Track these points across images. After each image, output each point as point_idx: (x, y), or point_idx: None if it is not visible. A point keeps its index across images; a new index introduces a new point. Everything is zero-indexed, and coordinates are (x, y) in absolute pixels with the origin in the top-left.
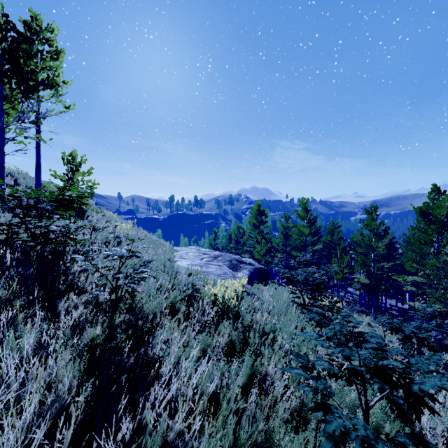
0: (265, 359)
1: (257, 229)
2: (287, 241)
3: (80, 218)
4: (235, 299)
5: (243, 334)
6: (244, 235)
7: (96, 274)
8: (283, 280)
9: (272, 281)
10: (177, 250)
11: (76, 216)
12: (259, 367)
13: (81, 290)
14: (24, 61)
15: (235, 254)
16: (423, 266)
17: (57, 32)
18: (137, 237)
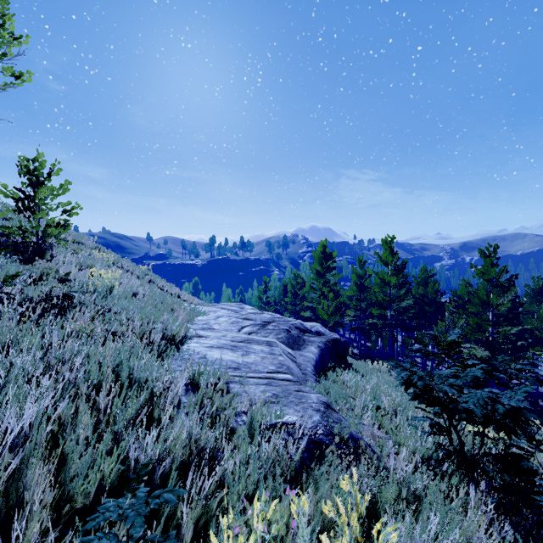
0: None
1: (322, 279)
2: (362, 294)
3: None
4: None
5: None
6: (304, 286)
7: None
8: (353, 344)
9: None
10: (202, 313)
11: (34, 258)
12: None
13: None
14: None
15: (292, 311)
16: None
17: None
18: (130, 293)
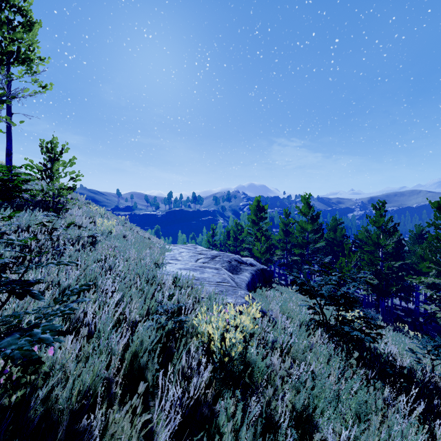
0: None
1: (257, 226)
2: (287, 238)
3: (19, 210)
4: (241, 337)
5: (258, 417)
6: (243, 232)
7: None
8: (282, 277)
9: (273, 281)
10: (169, 250)
11: (54, 211)
12: None
13: None
14: None
15: (233, 251)
16: (440, 266)
17: (31, 0)
18: (122, 235)
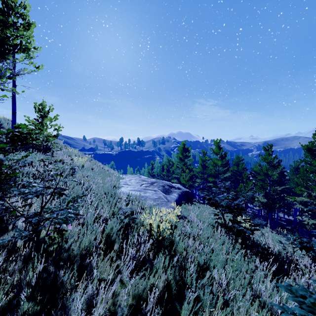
0: (207, 312)
1: (183, 162)
2: (204, 170)
3: (32, 152)
4: (169, 227)
5: (178, 267)
6: (173, 166)
7: (32, 207)
8: (201, 198)
9: (194, 200)
10: (122, 178)
11: (44, 152)
12: (197, 313)
13: (6, 228)
14: (1, 30)
15: (166, 180)
16: (309, 189)
17: (29, 9)
18: (91, 168)
